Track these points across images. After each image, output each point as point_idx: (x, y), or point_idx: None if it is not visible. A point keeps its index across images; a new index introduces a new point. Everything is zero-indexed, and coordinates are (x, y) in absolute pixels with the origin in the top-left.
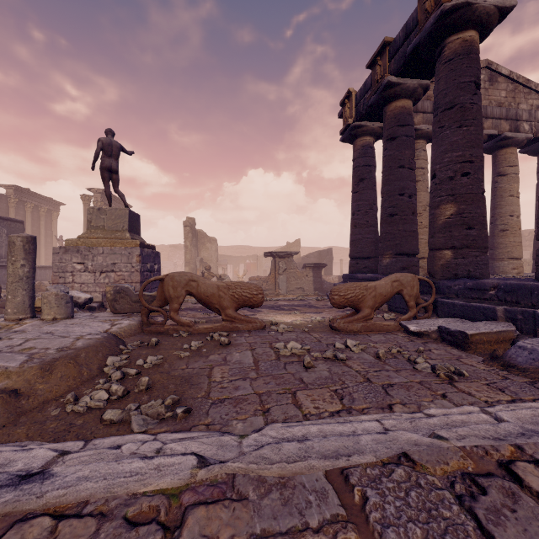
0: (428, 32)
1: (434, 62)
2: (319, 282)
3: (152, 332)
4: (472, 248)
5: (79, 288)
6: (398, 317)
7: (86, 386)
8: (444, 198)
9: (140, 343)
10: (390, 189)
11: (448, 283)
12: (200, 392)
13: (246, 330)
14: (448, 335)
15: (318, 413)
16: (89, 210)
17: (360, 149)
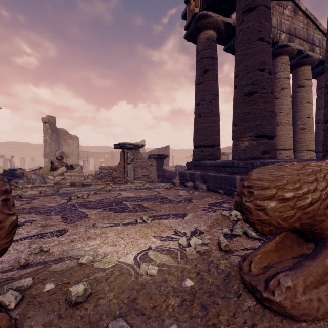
0: None
1: None
2: (162, 170)
3: None
4: None
5: None
6: None
7: None
8: None
9: None
10: (249, 63)
11: None
12: None
13: None
14: None
15: None
16: None
17: (204, 41)
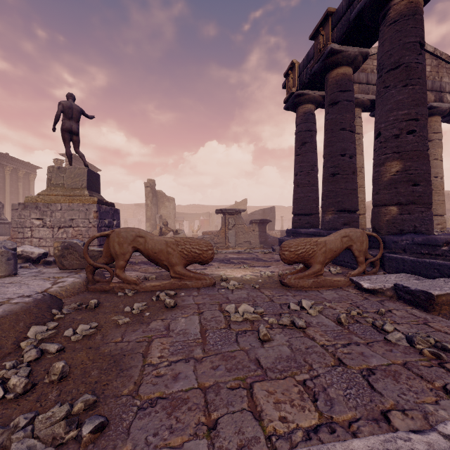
0: None
1: (375, 29)
2: (264, 236)
3: (97, 290)
4: (418, 203)
5: (38, 243)
6: (348, 273)
7: None
8: (389, 155)
9: (77, 305)
10: (332, 150)
11: (394, 238)
12: (128, 383)
13: (195, 287)
14: (406, 294)
15: (287, 432)
16: (49, 168)
17: (302, 115)
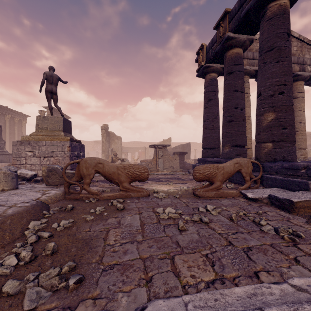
0: (256, 0)
1: (257, 23)
2: (183, 163)
3: (71, 199)
4: (286, 141)
5: (30, 167)
6: (238, 187)
7: (5, 249)
8: (267, 109)
9: (59, 208)
10: (229, 104)
11: (270, 164)
12: (95, 256)
13: (136, 197)
14: (276, 201)
15: (195, 283)
16: (37, 117)
17: (208, 81)
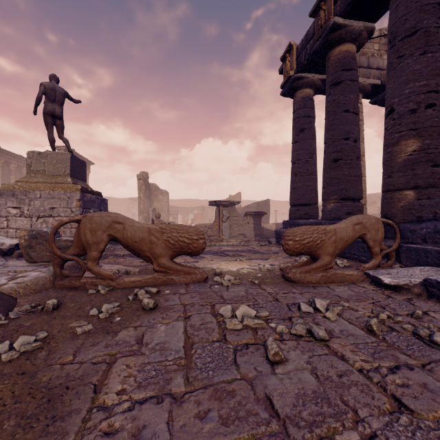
0: None
1: None
2: (259, 229)
3: (65, 286)
4: (439, 187)
5: (14, 233)
6: (361, 266)
7: None
8: (405, 133)
9: (31, 306)
10: (334, 133)
11: (411, 226)
12: None
13: (183, 283)
14: None
15: None
16: (29, 153)
17: (300, 101)
